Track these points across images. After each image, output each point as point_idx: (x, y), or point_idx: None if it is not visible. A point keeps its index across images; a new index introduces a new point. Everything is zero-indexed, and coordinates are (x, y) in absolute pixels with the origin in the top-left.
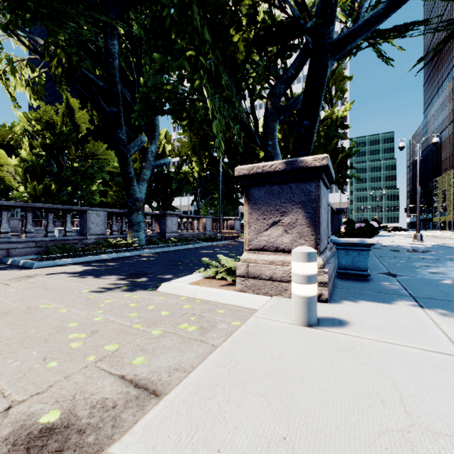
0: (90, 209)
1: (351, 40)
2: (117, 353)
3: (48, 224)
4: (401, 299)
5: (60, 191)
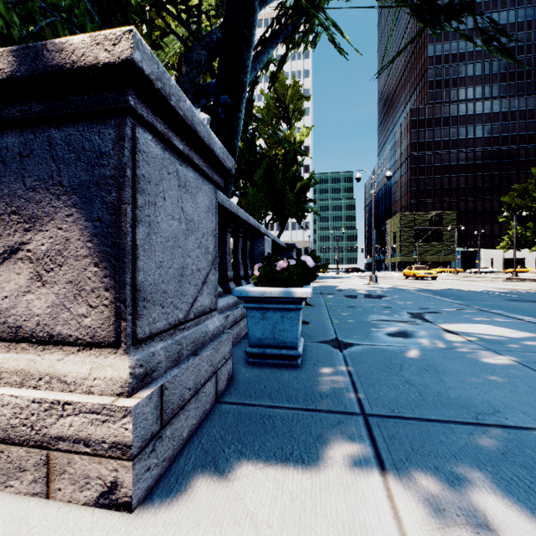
0: None
1: None
2: None
3: None
4: (343, 434)
5: None
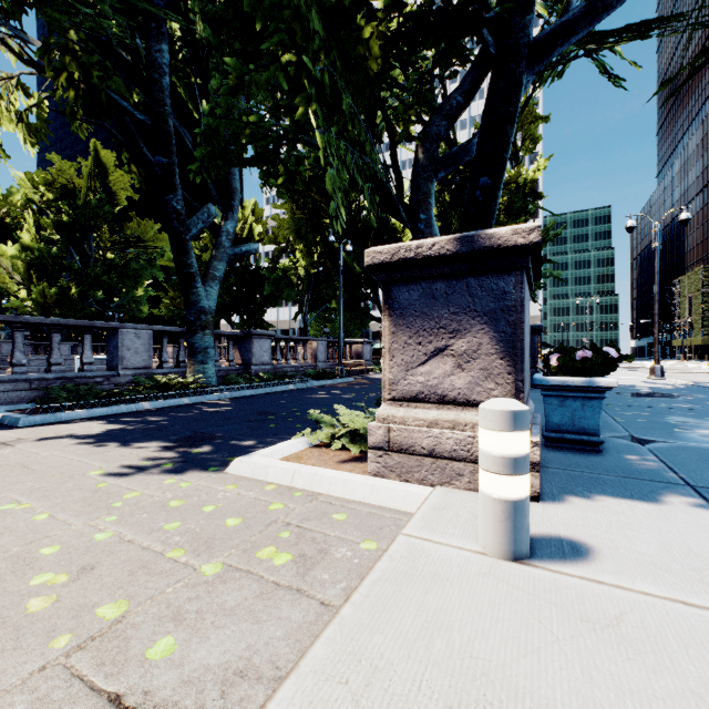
0: (124, 326)
1: (562, 38)
2: (120, 627)
3: (52, 351)
4: (674, 492)
5: (85, 298)
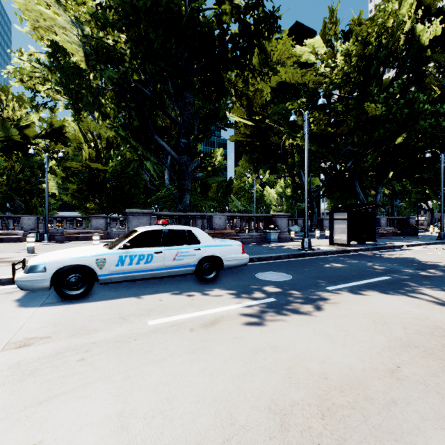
0: None
1: None
2: None
3: None
4: None
5: None
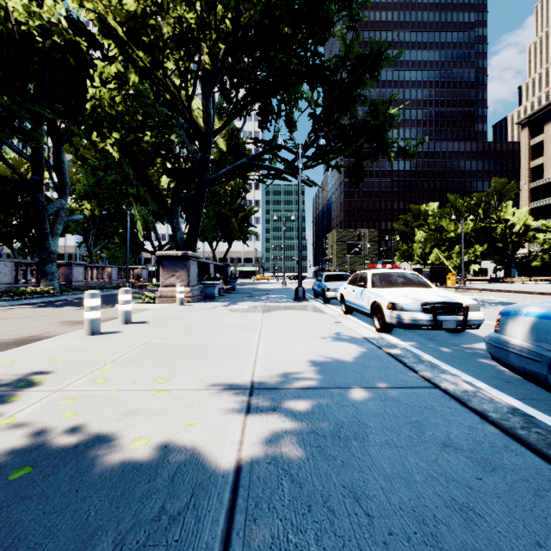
0: None
1: (217, 180)
2: None
3: None
4: (218, 301)
5: None
